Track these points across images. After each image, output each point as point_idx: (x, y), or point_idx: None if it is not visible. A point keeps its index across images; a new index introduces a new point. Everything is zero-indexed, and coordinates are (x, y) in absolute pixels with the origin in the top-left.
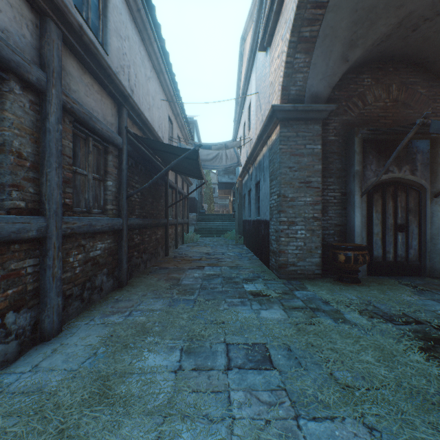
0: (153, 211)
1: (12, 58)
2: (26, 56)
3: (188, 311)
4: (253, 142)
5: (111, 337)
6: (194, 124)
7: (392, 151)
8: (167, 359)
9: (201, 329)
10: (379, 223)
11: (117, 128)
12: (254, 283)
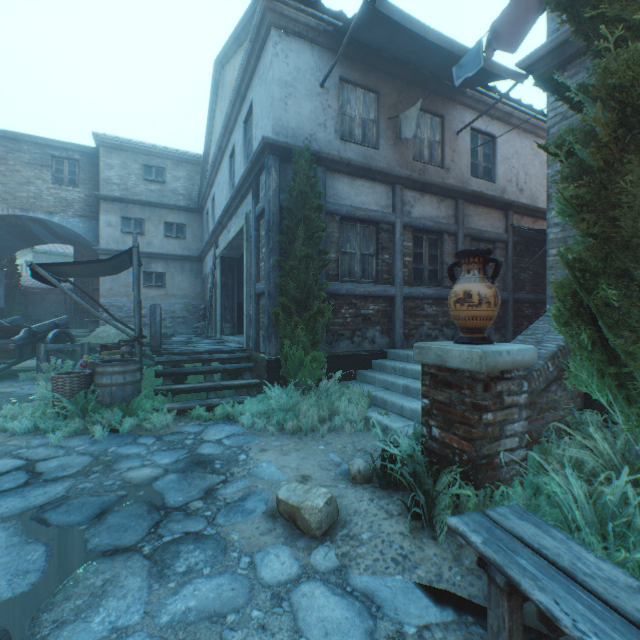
0: None
1: (444, 228)
2: (449, 222)
3: None
4: None
5: None
6: None
7: None
8: None
9: None
10: None
11: (503, 228)
12: None
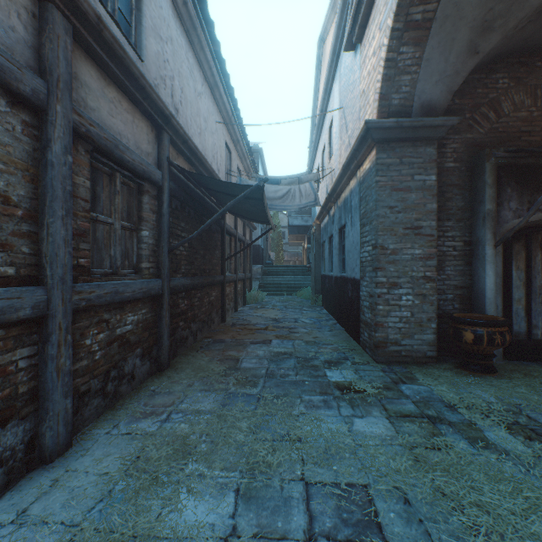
0: (205, 266)
1: None
2: (16, 57)
3: (248, 415)
4: (335, 174)
5: (136, 461)
6: (259, 152)
7: (541, 181)
8: (214, 511)
9: (266, 451)
10: (521, 285)
11: (156, 159)
12: (340, 369)
